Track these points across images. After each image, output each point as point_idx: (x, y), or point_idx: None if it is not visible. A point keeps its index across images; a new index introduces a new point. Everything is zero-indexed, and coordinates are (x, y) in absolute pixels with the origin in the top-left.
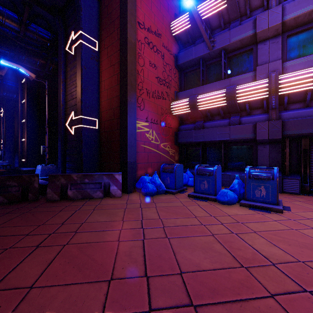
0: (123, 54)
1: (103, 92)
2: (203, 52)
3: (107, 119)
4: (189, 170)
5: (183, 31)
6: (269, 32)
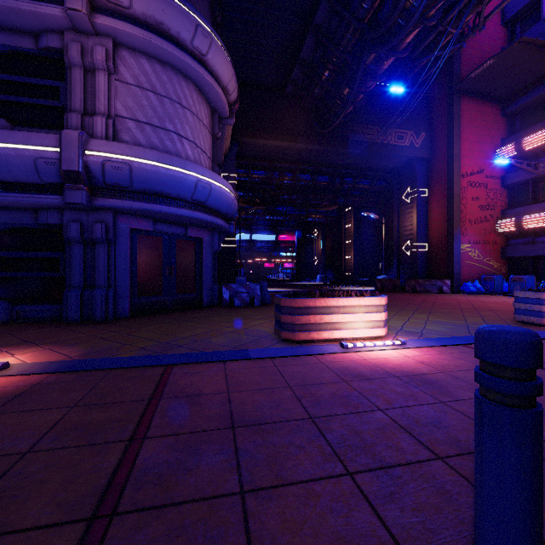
0: (450, 203)
1: (431, 224)
2: (532, 175)
3: (435, 243)
4: None
5: (510, 157)
6: None
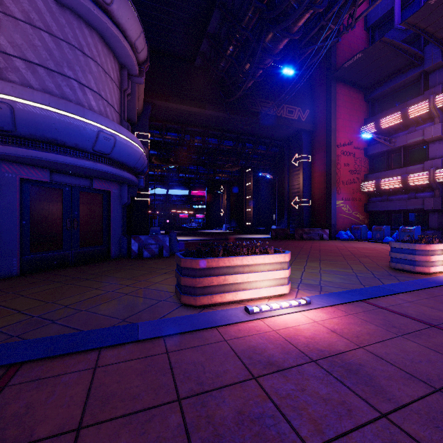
0: (329, 167)
1: (314, 184)
2: (387, 148)
3: (317, 200)
4: None
5: (371, 133)
6: (434, 138)
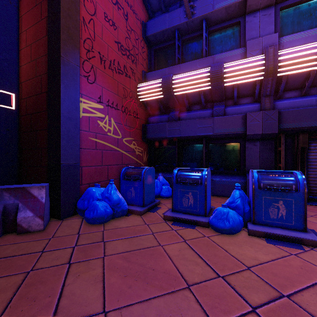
0: None
1: (24, 49)
2: (180, 21)
3: (31, 93)
4: (161, 175)
5: None
6: None
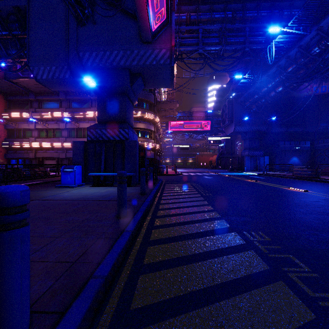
0: None
1: None
2: (15, 127)
3: None
4: None
5: (7, 117)
6: (33, 129)
